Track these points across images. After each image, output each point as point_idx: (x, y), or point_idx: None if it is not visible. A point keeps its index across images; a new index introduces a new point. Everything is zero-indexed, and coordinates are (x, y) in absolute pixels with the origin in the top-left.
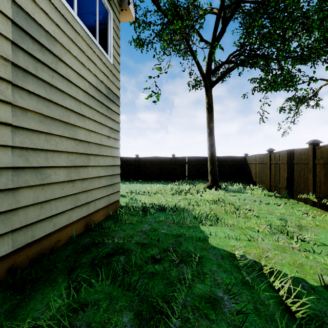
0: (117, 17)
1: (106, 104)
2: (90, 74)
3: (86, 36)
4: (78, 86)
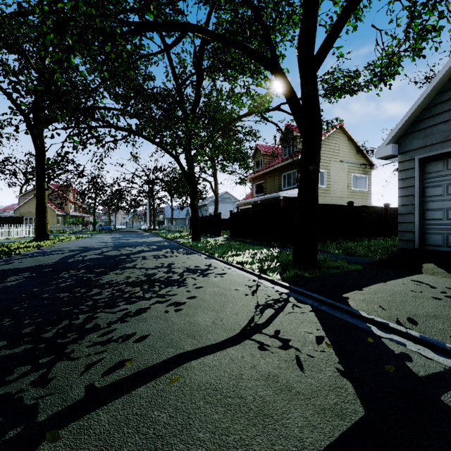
0: (369, 174)
1: (365, 204)
2: (360, 199)
3: (359, 191)
4: (357, 203)
